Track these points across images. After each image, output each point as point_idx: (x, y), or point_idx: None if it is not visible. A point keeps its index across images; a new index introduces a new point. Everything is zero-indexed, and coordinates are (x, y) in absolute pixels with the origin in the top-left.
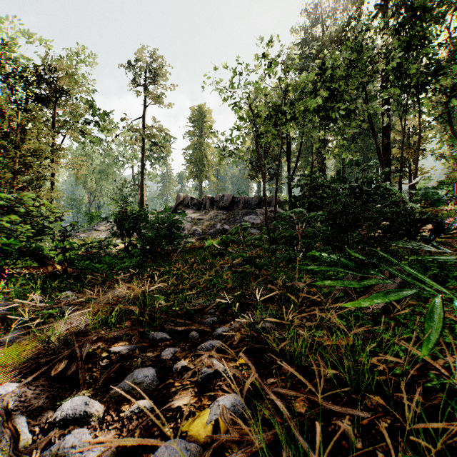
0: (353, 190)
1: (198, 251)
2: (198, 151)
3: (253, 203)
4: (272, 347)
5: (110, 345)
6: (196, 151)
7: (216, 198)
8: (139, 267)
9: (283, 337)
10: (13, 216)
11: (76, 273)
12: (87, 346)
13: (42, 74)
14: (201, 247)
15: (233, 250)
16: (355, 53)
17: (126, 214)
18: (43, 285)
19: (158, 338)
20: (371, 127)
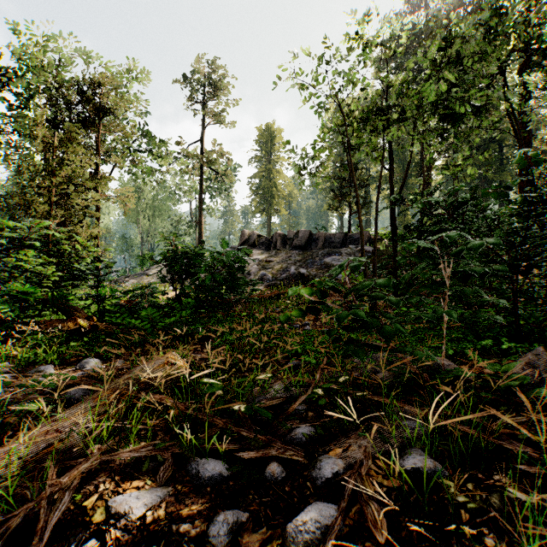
0: (528, 205)
1: (268, 302)
2: (266, 179)
3: (335, 241)
4: (463, 540)
5: (117, 484)
6: (264, 179)
7: (289, 235)
8: (190, 324)
9: (477, 506)
10: (44, 256)
11: (110, 329)
12: (64, 499)
13: (86, 92)
14: (271, 296)
15: (335, 305)
16: (495, 18)
17: (177, 253)
18: (63, 347)
19: (205, 476)
20: (513, 127)
